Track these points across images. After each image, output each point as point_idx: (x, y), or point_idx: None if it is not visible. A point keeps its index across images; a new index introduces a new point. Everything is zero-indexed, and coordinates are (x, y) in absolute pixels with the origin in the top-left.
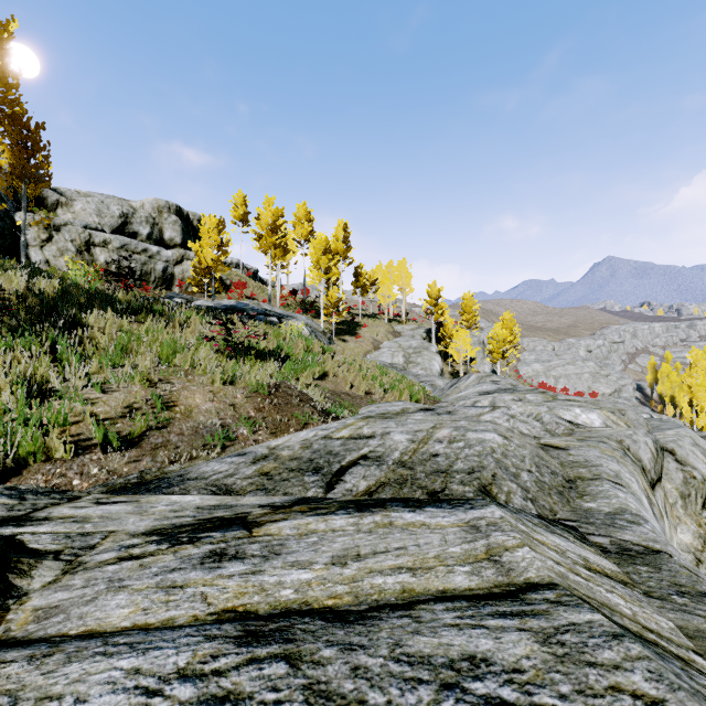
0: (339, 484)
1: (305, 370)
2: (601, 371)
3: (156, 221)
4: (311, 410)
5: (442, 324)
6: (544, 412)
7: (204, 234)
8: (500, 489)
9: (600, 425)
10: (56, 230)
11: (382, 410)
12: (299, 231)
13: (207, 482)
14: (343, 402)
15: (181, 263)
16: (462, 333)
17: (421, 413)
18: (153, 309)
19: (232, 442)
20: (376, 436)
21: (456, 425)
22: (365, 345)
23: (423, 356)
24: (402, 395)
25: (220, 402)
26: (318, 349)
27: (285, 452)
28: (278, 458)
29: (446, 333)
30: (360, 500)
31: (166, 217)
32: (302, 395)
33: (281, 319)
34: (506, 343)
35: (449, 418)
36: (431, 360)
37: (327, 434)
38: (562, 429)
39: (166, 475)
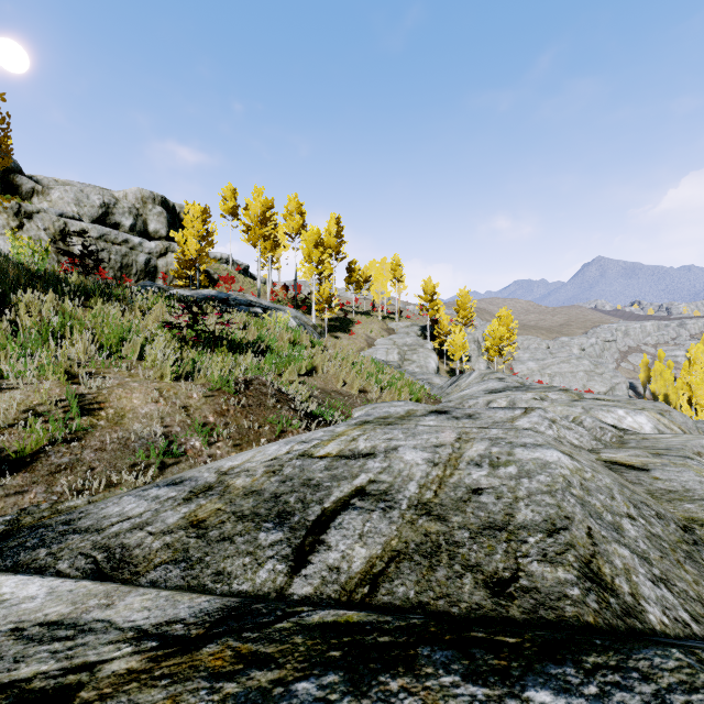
0: (316, 553)
1: (289, 364)
2: (596, 369)
3: (139, 212)
4: (291, 414)
5: (437, 321)
6: (578, 413)
7: (188, 223)
8: (611, 564)
9: (651, 430)
10: (28, 217)
11: (381, 413)
12: (290, 224)
13: (98, 540)
14: (334, 401)
15: (165, 255)
16: (458, 330)
17: (433, 416)
18: (113, 294)
19: (176, 459)
20: (378, 453)
21: (488, 435)
22: (359, 342)
23: (418, 354)
24: (400, 394)
25: (167, 403)
26: (306, 342)
27: (239, 481)
28: (227, 491)
29: (441, 330)
30: (354, 626)
31: (150, 209)
32: (281, 394)
33: (267, 310)
34: (504, 340)
35: (473, 424)
36: (427, 357)
37: (306, 449)
38: (608, 436)
39: (46, 521)
